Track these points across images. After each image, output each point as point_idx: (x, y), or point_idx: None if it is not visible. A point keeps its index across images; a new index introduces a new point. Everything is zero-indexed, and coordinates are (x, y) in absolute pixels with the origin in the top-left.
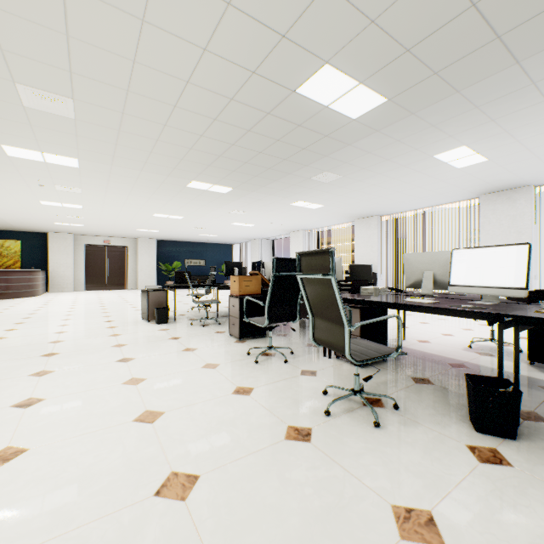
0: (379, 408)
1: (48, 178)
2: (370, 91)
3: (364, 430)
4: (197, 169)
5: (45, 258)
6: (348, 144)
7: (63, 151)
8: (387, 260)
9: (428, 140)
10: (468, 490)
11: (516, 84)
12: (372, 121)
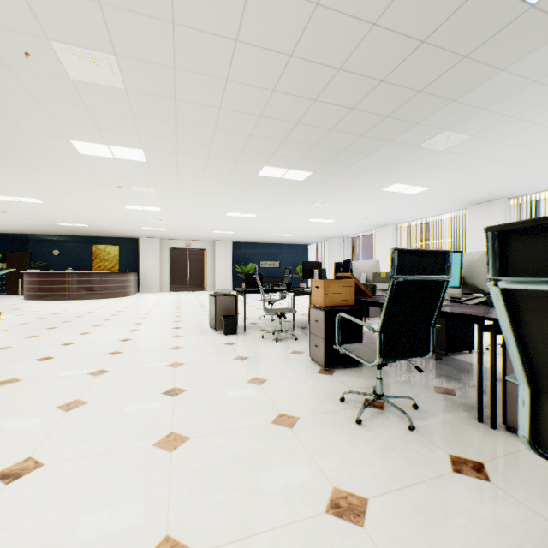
0: None
1: (122, 177)
2: None
3: None
4: (269, 148)
5: (137, 262)
6: (500, 68)
7: (126, 141)
8: None
9: None
10: None
11: None
12: None
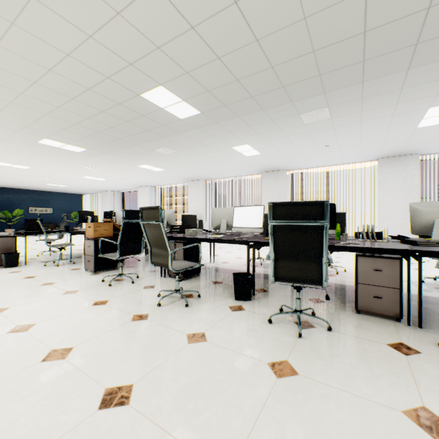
0: (190, 298)
1: None
2: (190, 106)
3: (179, 309)
4: (51, 130)
5: None
6: (179, 132)
7: None
8: (210, 211)
9: (228, 138)
10: (223, 322)
11: (265, 119)
12: (193, 122)
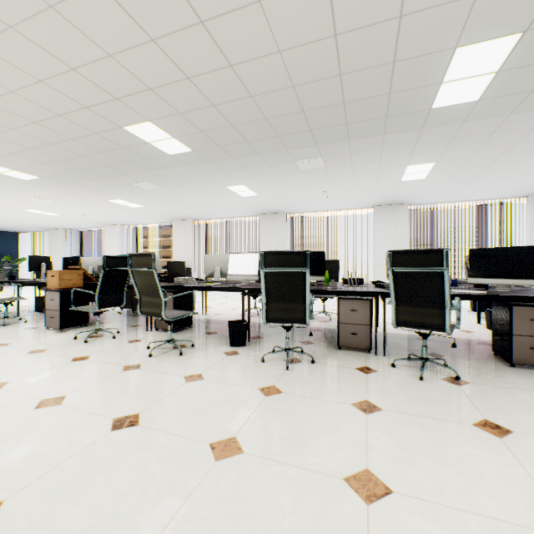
0: (184, 348)
1: None
2: (181, 143)
3: (173, 358)
4: None
5: None
6: (166, 167)
7: None
8: (200, 257)
9: (222, 178)
10: (219, 364)
11: (262, 163)
12: (183, 159)
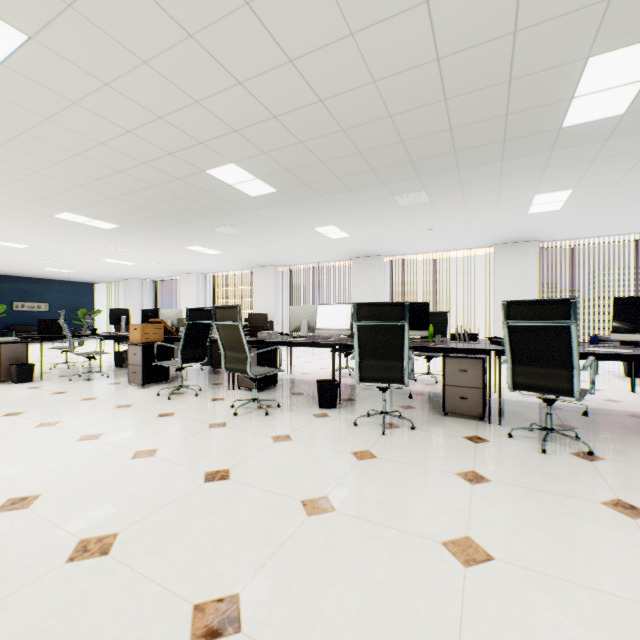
0: (269, 408)
1: None
2: (265, 184)
3: (259, 418)
4: (79, 203)
5: None
6: (248, 210)
7: None
8: (283, 309)
9: (309, 218)
10: (308, 426)
11: (354, 200)
12: (267, 200)
